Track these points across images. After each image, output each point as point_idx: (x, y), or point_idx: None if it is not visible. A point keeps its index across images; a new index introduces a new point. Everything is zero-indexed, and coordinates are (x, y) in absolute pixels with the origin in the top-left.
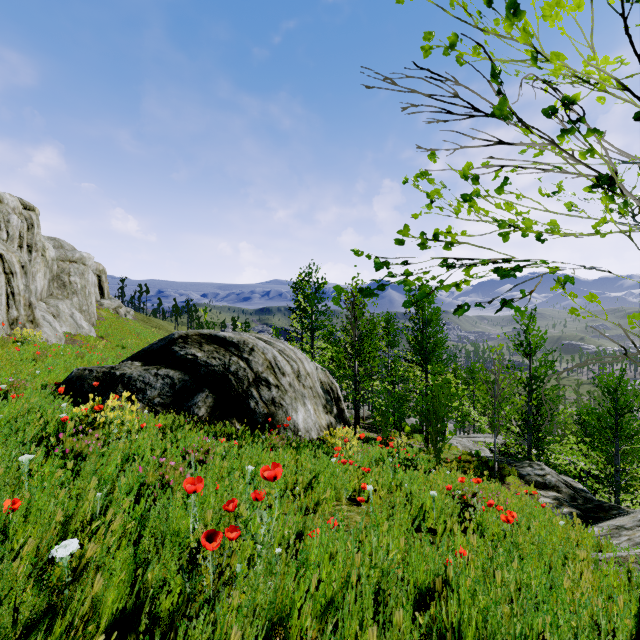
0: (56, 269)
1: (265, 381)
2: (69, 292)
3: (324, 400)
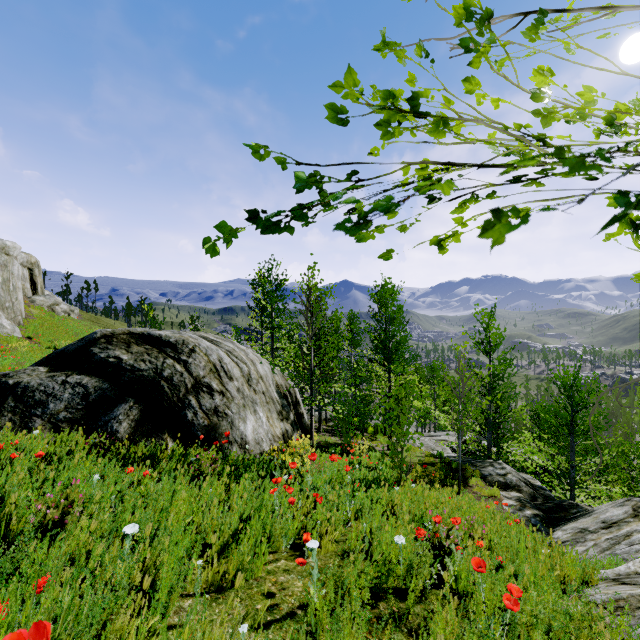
0: None
1: (207, 387)
2: None
3: (280, 405)
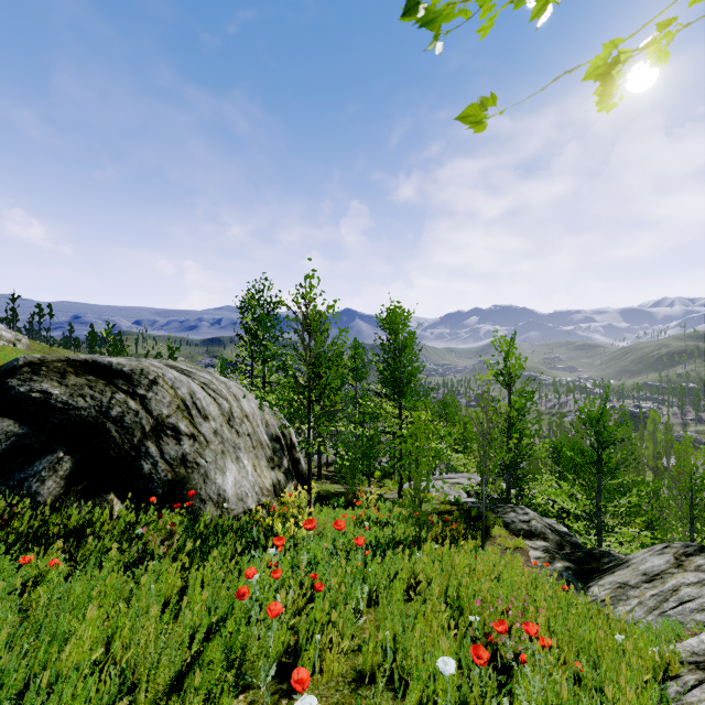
0: None
1: (172, 429)
2: None
3: (270, 450)
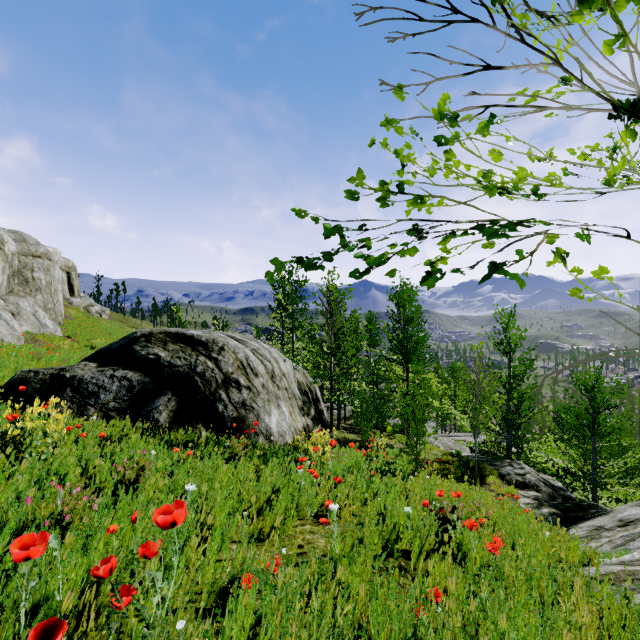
0: (17, 264)
1: (235, 382)
2: (32, 289)
3: (301, 401)
